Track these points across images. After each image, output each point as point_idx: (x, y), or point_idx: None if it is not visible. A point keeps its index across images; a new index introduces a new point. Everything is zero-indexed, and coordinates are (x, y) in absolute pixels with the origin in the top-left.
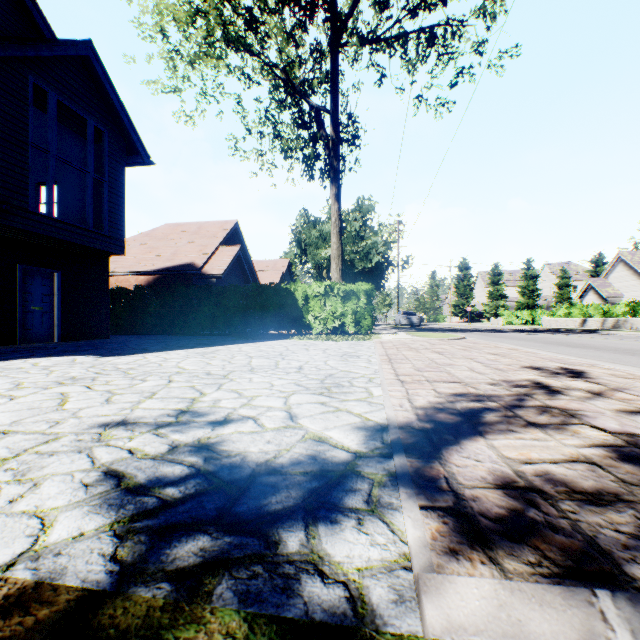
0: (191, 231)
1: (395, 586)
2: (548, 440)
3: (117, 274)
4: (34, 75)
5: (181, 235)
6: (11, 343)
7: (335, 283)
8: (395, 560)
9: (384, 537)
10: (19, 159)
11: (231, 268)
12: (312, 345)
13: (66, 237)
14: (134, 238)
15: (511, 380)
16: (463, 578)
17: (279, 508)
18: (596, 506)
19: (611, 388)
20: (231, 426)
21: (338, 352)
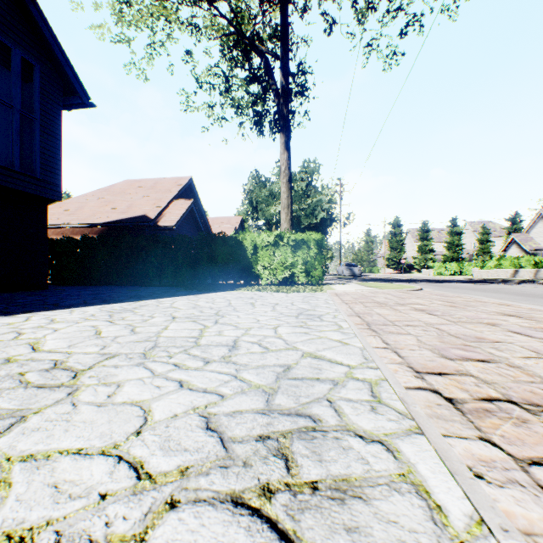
0: (147, 186)
1: None
2: None
3: (72, 226)
4: None
5: (137, 190)
6: None
7: (285, 232)
8: None
9: None
10: None
11: (184, 221)
12: (260, 298)
13: None
14: (93, 193)
15: None
16: None
17: None
18: None
19: None
20: None
21: (291, 309)
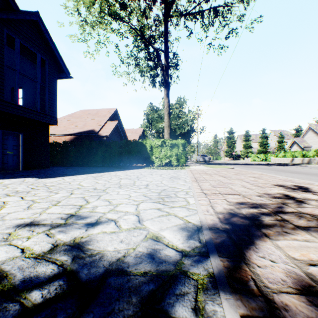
0: (93, 113)
1: None
2: (316, 241)
3: (55, 135)
4: (7, 29)
5: (88, 115)
6: None
7: (166, 139)
8: None
9: None
10: None
11: (113, 132)
12: (154, 172)
13: (25, 115)
14: (64, 117)
15: (269, 193)
16: None
17: None
18: None
19: None
20: (99, 227)
21: (168, 176)
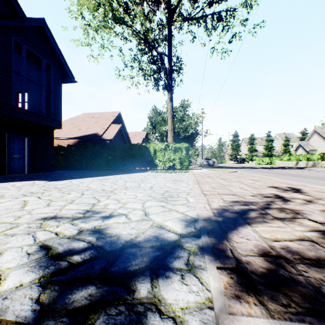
0: (96, 117)
1: (204, 320)
2: (286, 227)
3: (58, 139)
4: (14, 36)
5: (91, 119)
6: (3, 174)
7: (170, 143)
8: (203, 302)
9: (196, 287)
10: (7, 79)
11: (117, 136)
12: (158, 175)
13: (31, 119)
14: (67, 120)
15: (262, 193)
16: (246, 318)
17: (136, 268)
18: (318, 268)
19: (316, 198)
20: (113, 219)
21: (171, 179)
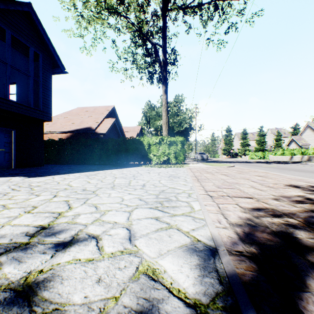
0: (90, 111)
1: None
2: None
3: (51, 133)
4: None
5: (85, 113)
6: None
7: (164, 137)
8: None
9: None
10: None
11: (111, 130)
12: (152, 170)
13: (17, 110)
14: (61, 114)
15: (288, 196)
16: None
17: None
18: None
19: None
20: (72, 250)
21: (166, 174)
